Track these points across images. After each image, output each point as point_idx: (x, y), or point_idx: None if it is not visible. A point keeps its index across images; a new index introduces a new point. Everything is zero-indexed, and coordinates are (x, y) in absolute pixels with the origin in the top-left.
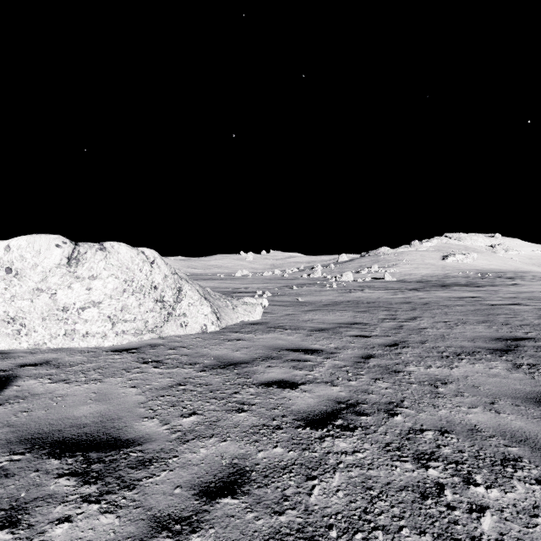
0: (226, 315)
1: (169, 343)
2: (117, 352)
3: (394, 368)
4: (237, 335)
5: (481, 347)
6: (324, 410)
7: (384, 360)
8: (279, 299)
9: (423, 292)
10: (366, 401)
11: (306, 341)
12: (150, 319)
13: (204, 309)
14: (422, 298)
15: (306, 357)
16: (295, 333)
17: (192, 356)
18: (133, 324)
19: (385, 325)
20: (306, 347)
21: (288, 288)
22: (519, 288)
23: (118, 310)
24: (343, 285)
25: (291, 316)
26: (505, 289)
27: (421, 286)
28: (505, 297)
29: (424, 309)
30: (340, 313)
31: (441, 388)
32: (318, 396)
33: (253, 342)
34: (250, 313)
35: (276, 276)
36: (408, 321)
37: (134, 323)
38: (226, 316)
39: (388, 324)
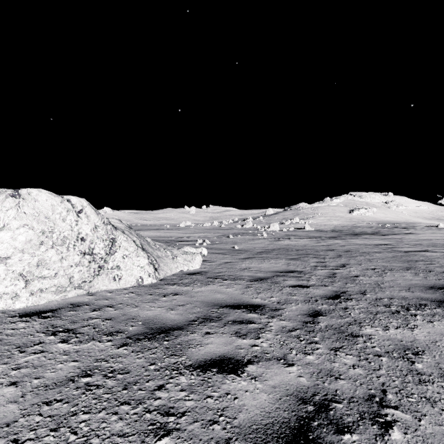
0: (165, 265)
1: (96, 301)
2: (25, 318)
3: (349, 331)
4: (174, 288)
5: (423, 299)
6: (286, 421)
7: (334, 319)
8: (217, 247)
9: (341, 240)
10: (338, 396)
11: (246, 294)
12: (75, 274)
13: (140, 261)
14: (342, 246)
15: (248, 316)
16: (234, 284)
17: (117, 320)
18: (53, 280)
19: (318, 272)
20: (247, 302)
21: (225, 237)
22: (417, 236)
23: (33, 266)
24: (272, 234)
25: (229, 264)
26: (406, 237)
27: (337, 234)
28: (412, 245)
29: (349, 256)
30: (274, 260)
31: (418, 363)
32: (272, 387)
33: (190, 297)
34: (190, 262)
35: (215, 227)
36: (339, 269)
37: (55, 279)
38: (165, 266)
39: (321, 271)
